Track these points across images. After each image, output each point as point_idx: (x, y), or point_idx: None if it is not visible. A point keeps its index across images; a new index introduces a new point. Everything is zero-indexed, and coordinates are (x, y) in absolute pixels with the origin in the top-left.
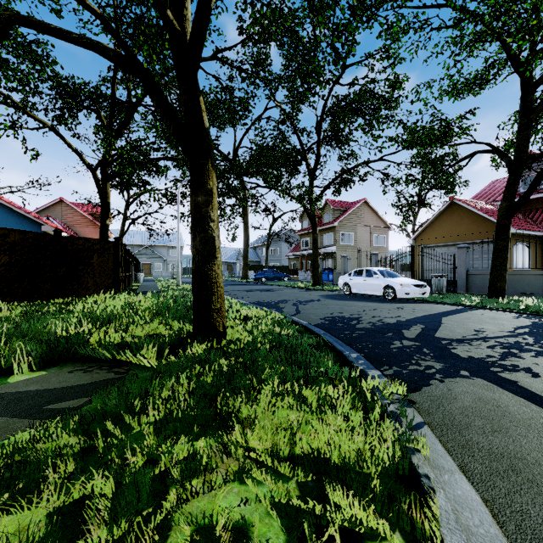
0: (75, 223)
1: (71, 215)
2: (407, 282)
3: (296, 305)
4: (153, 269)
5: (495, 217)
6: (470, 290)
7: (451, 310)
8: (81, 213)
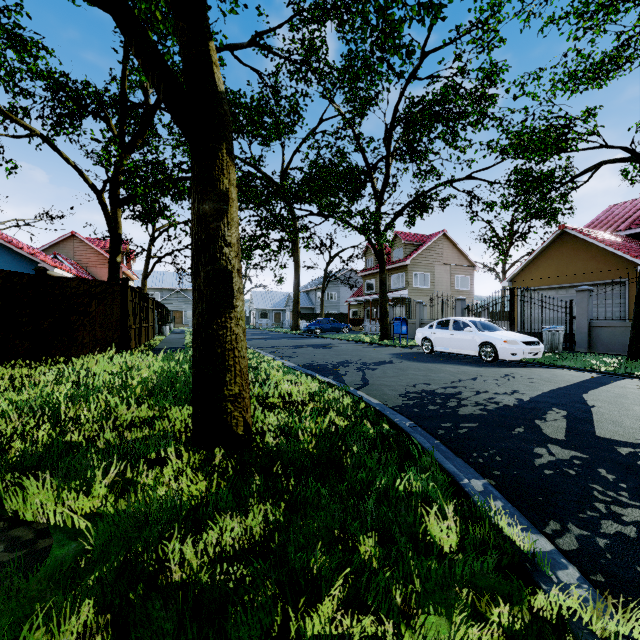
0: (89, 262)
1: (85, 253)
2: (513, 338)
3: (362, 369)
4: (185, 318)
5: (624, 250)
6: (594, 348)
7: (586, 379)
8: (96, 250)
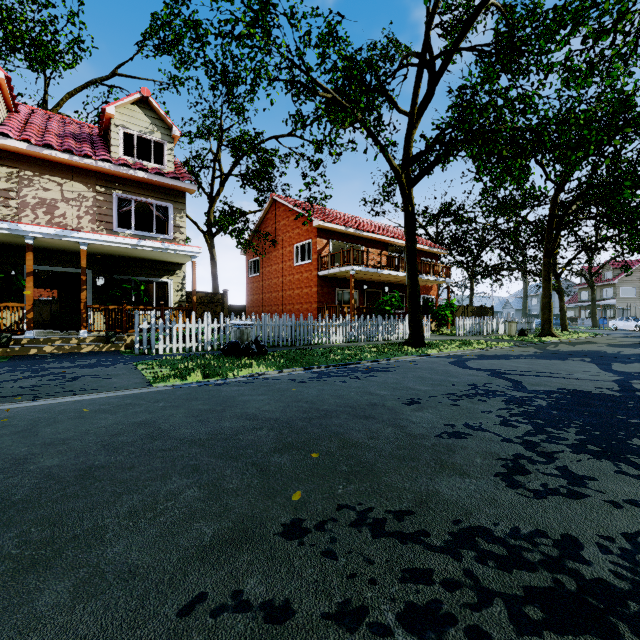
0: None
1: None
2: None
3: None
4: None
5: None
6: None
7: None
8: None
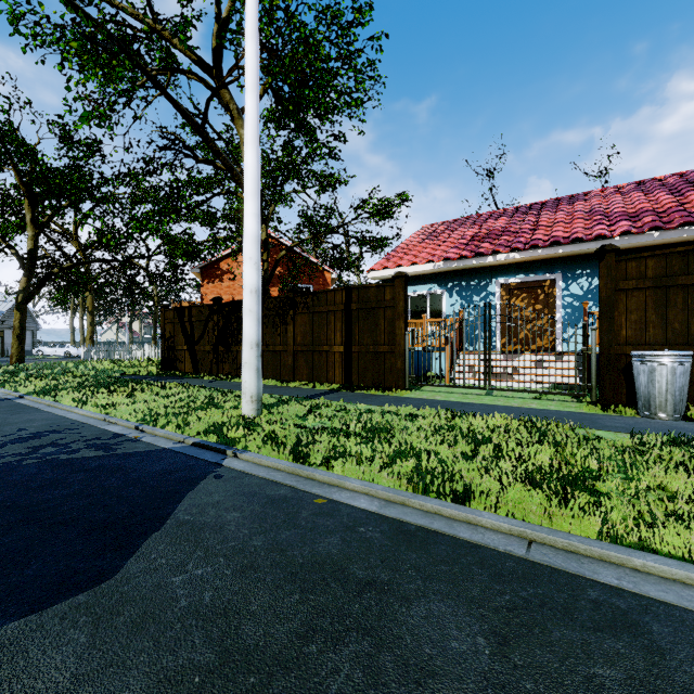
0: None
1: None
2: None
3: None
4: None
5: None
6: None
7: None
8: None
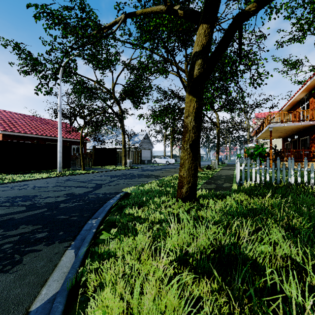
0: None
1: None
2: None
3: None
4: None
5: None
6: None
7: None
8: None
